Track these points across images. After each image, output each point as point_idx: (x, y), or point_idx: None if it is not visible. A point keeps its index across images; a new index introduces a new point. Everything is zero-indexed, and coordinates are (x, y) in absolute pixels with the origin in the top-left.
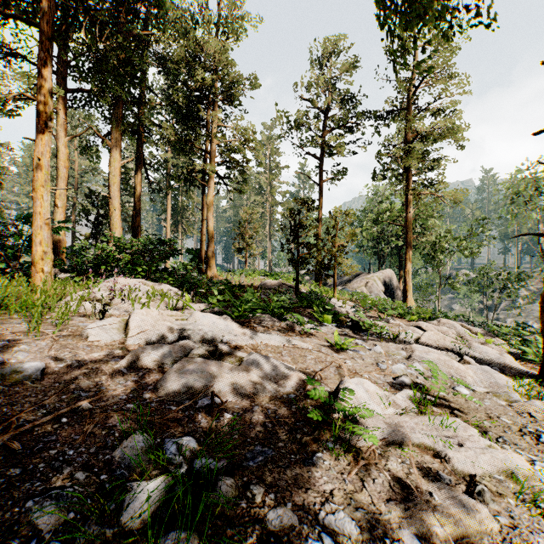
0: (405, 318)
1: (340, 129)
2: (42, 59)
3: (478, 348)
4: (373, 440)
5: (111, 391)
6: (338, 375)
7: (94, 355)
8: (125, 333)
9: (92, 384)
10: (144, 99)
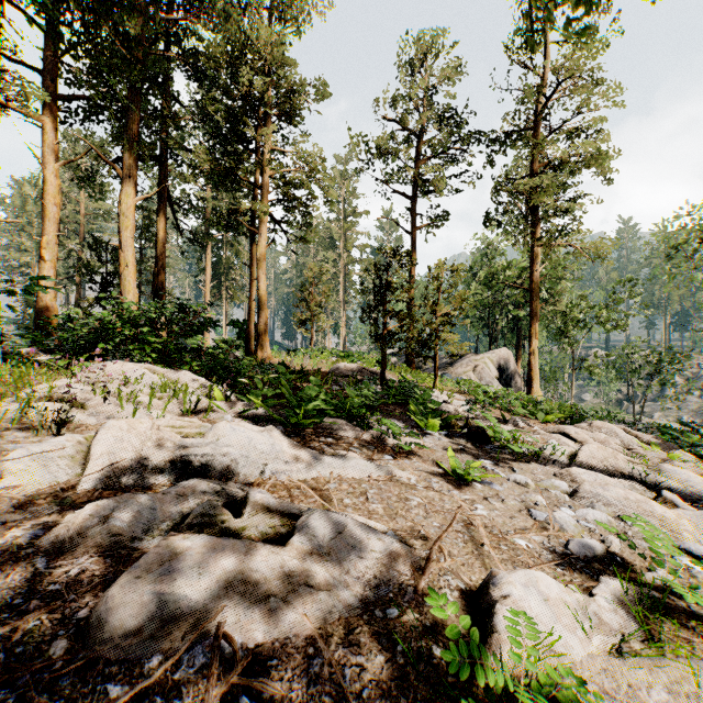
0: (538, 418)
1: (439, 159)
2: None
3: (673, 473)
4: None
5: None
6: (471, 542)
7: None
8: (84, 465)
9: None
10: (169, 110)
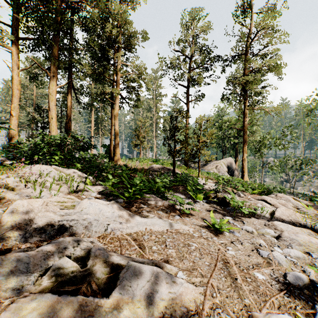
0: (249, 191)
1: (200, 69)
2: None
3: None
4: None
5: None
6: (229, 276)
7: None
8: None
9: None
10: (72, 45)
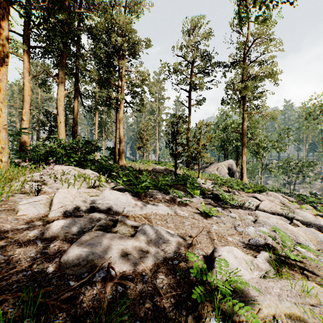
0: (244, 190)
1: (201, 74)
2: (1, 14)
3: (300, 213)
4: (256, 322)
5: (19, 266)
6: (209, 238)
7: (18, 228)
8: (50, 207)
9: (4, 259)
10: (79, 53)
